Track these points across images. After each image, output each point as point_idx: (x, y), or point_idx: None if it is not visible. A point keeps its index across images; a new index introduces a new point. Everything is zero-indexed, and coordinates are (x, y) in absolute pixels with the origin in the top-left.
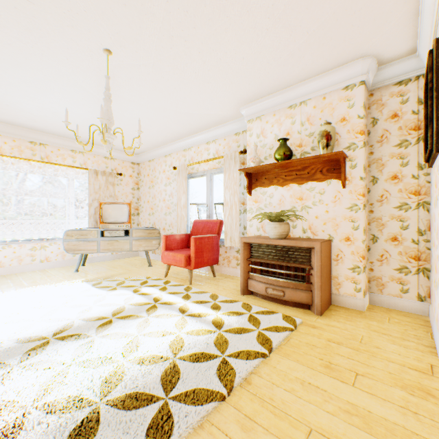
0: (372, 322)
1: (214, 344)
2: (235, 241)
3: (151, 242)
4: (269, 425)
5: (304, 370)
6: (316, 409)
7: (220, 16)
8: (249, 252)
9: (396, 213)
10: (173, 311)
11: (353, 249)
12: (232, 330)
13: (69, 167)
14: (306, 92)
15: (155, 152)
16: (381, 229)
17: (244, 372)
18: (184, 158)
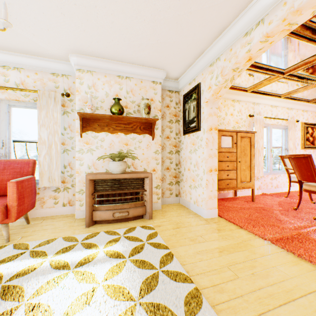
0: (171, 212)
1: (139, 269)
2: (56, 180)
3: None
4: (221, 280)
5: (190, 247)
6: (216, 258)
7: None
8: (94, 188)
9: (169, 155)
10: (49, 275)
11: (157, 175)
12: (131, 252)
13: None
14: (132, 72)
15: None
16: (163, 164)
17: (181, 268)
18: None
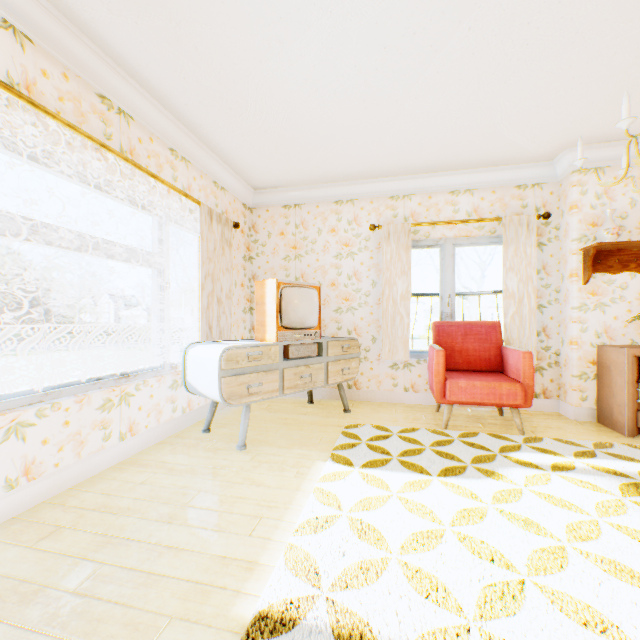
0: None
1: None
2: None
3: (349, 365)
4: None
5: None
6: None
7: None
8: (636, 371)
9: None
10: None
11: None
12: None
13: (166, 190)
14: None
15: (311, 191)
16: None
17: None
18: (391, 211)
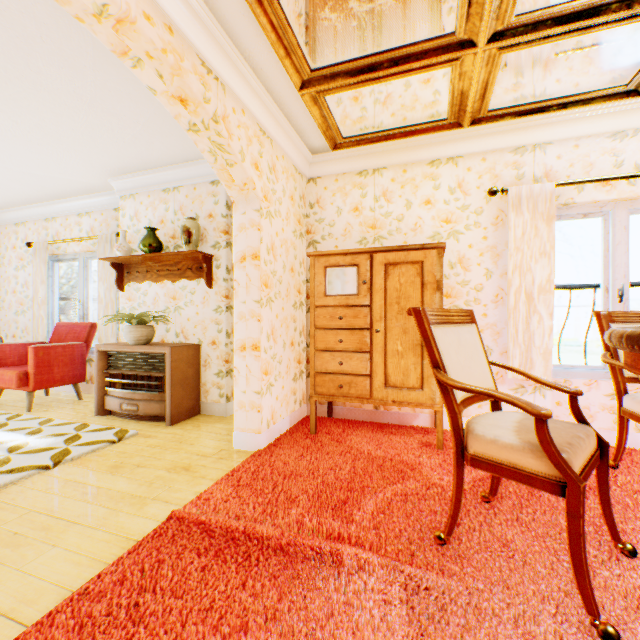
0: (221, 424)
1: None
2: None
3: None
4: None
5: (84, 473)
6: (57, 497)
7: (9, 85)
8: (107, 363)
9: None
10: None
11: (219, 353)
12: (33, 451)
13: None
14: (178, 178)
15: None
16: None
17: (0, 484)
18: (46, 231)
